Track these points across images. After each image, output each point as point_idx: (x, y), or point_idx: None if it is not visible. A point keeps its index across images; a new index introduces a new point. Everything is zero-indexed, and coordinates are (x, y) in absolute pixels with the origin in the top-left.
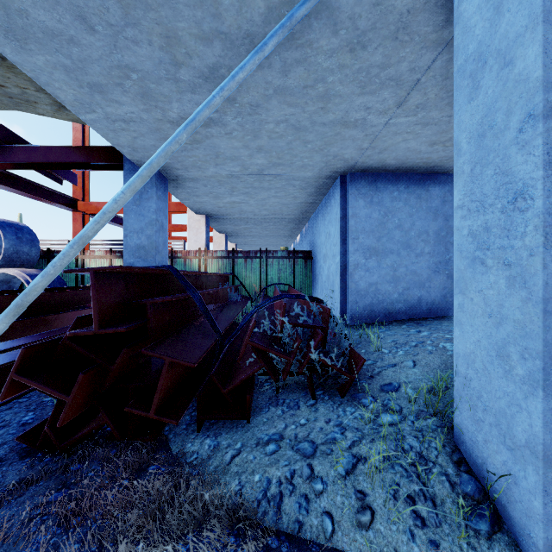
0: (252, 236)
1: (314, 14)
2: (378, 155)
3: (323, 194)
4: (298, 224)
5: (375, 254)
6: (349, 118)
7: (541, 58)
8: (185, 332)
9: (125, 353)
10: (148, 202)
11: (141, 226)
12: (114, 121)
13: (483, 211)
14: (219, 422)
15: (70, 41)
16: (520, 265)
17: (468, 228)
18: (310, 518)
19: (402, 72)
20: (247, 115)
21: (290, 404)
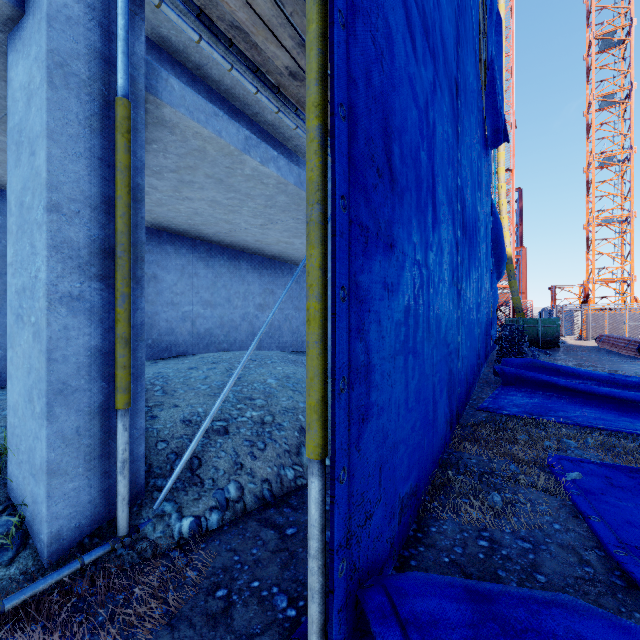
0: None
1: None
2: None
3: None
4: None
5: None
6: None
7: (46, 164)
8: None
9: None
10: None
11: None
12: None
13: (23, 273)
14: None
15: None
16: (38, 323)
17: (16, 286)
18: None
19: None
20: None
21: None
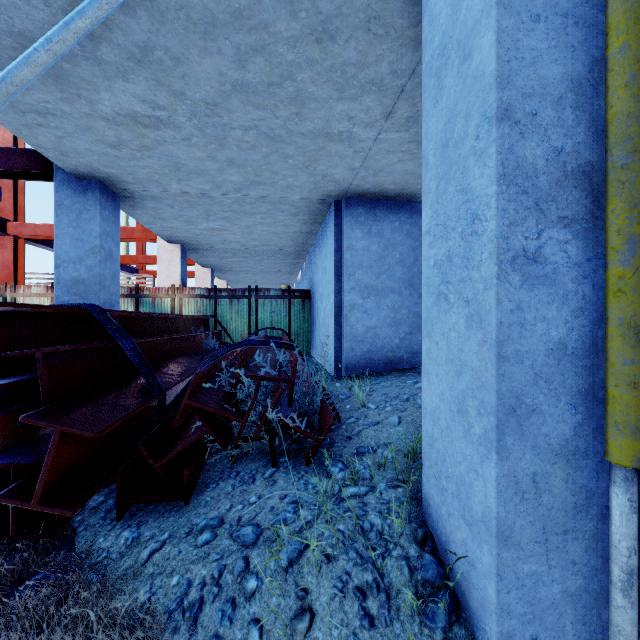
0: (244, 272)
1: None
2: (373, 178)
3: (319, 222)
4: (297, 258)
5: (374, 294)
6: (332, 129)
7: (494, 48)
8: (108, 390)
9: (0, 421)
10: (89, 223)
11: (80, 254)
12: (24, 112)
13: (446, 237)
14: (150, 505)
15: None
16: (477, 300)
17: (434, 258)
18: (232, 631)
19: (383, 75)
20: (205, 116)
21: (244, 477)
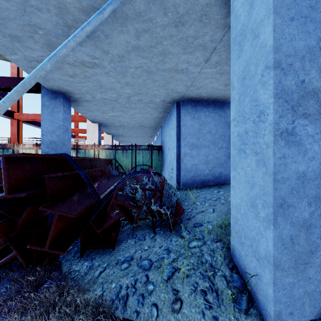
0: (128, 137)
1: (151, 1)
2: (196, 90)
3: (168, 112)
4: (155, 130)
5: (196, 148)
6: (178, 67)
7: (272, 33)
8: (74, 195)
9: (29, 209)
10: (58, 114)
11: (53, 129)
12: (30, 61)
13: (244, 122)
14: (95, 250)
15: None
16: (262, 153)
17: (237, 132)
18: (144, 309)
19: (206, 42)
20: (117, 62)
21: (140, 237)
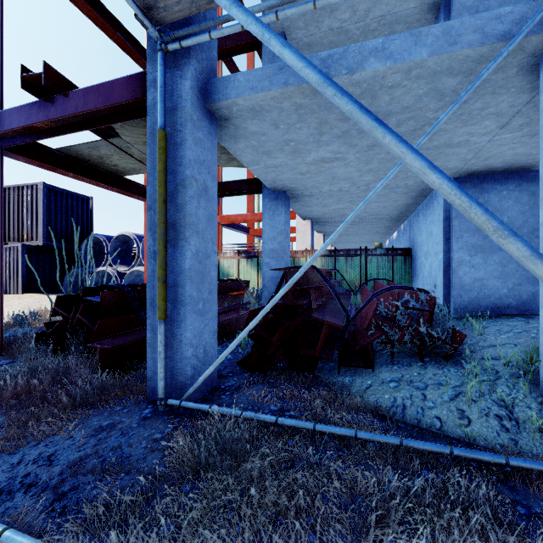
0: (347, 235)
1: (424, 94)
2: (483, 162)
3: (425, 196)
4: (396, 222)
5: (481, 252)
6: (452, 142)
7: None
8: (324, 310)
9: (298, 318)
10: (279, 217)
11: (274, 235)
12: (268, 167)
13: None
14: (351, 370)
15: (262, 135)
16: None
17: None
18: (424, 419)
19: (502, 109)
20: (364, 152)
21: (403, 363)
